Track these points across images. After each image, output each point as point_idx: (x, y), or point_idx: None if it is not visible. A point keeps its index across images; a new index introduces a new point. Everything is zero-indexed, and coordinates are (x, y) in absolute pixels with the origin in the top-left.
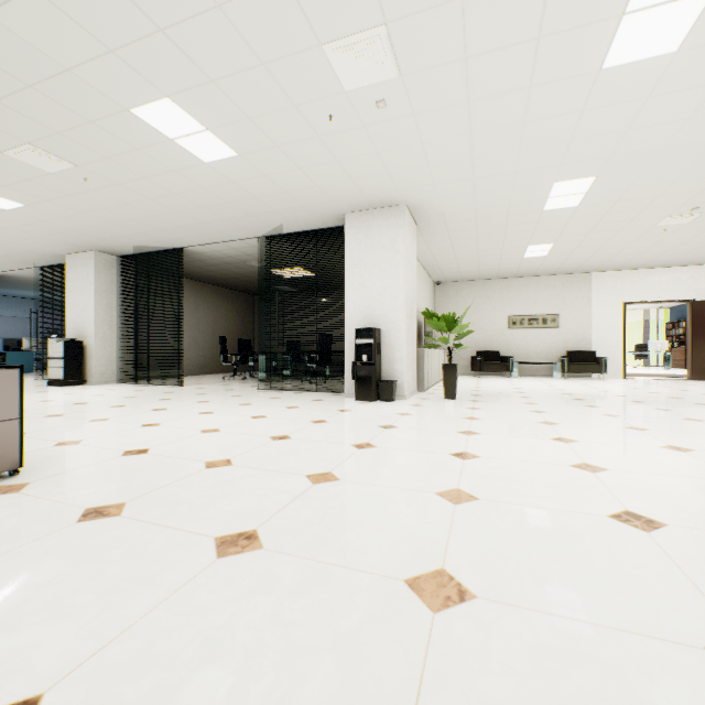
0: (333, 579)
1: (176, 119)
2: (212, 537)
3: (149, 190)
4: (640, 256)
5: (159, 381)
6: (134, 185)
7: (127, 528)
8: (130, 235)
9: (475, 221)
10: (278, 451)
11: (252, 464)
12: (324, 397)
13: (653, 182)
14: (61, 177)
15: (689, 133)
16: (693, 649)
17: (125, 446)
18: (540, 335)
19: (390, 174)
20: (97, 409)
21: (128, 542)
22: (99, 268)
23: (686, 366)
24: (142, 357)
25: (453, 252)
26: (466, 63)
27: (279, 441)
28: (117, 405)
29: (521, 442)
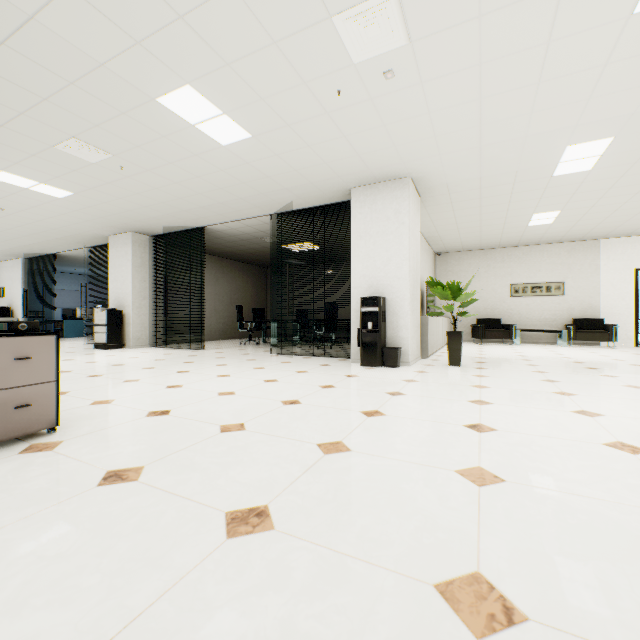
0: (351, 577)
1: (196, 105)
2: (222, 511)
3: (174, 174)
4: None
5: (185, 345)
6: (162, 170)
7: (142, 495)
8: (160, 216)
9: (479, 191)
10: (288, 416)
11: (264, 429)
12: (331, 362)
13: None
14: (101, 167)
15: None
16: None
17: (149, 407)
18: (543, 303)
19: (395, 147)
20: (131, 370)
21: (141, 512)
22: (135, 246)
23: None
24: (171, 324)
25: (455, 223)
26: (480, 22)
27: (289, 405)
28: (147, 367)
29: (539, 414)
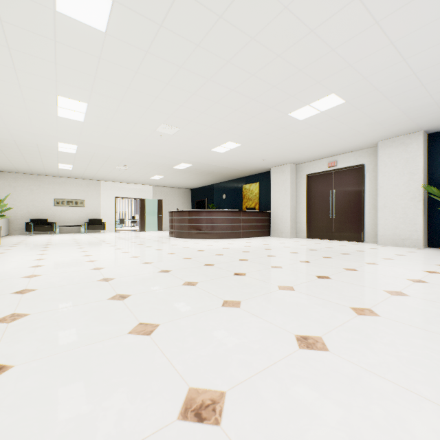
0: None
1: None
2: None
3: None
4: (118, 177)
5: None
6: None
7: None
8: None
9: (17, 146)
10: None
11: None
12: None
13: (103, 153)
14: None
15: (105, 143)
16: (18, 278)
17: None
18: (74, 210)
19: None
20: None
21: None
22: None
23: (139, 225)
24: None
25: (6, 156)
26: None
27: None
28: None
29: (20, 257)
